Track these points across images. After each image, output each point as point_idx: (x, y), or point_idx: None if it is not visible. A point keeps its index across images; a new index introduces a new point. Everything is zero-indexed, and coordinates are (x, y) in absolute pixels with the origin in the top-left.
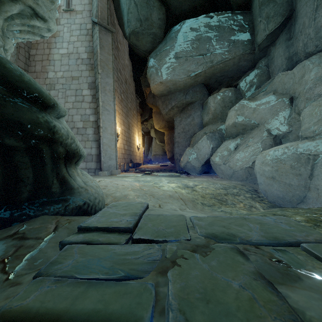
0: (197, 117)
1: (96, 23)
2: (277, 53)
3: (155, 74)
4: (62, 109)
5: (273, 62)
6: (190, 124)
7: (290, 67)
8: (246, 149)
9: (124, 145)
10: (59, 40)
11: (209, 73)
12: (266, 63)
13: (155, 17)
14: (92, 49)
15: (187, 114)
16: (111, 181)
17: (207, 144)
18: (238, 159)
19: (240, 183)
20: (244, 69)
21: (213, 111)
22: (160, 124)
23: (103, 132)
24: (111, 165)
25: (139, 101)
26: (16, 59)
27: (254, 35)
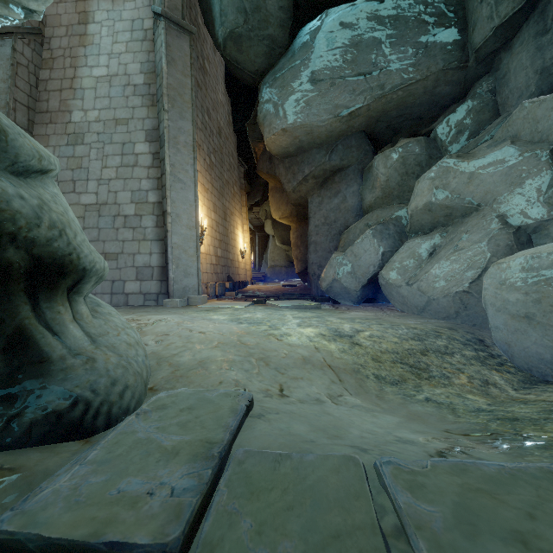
0: (353, 196)
1: (160, 15)
2: (516, 63)
3: (272, 115)
4: (24, 150)
5: (508, 83)
6: (339, 209)
7: (545, 88)
8: (455, 256)
9: (216, 248)
10: (92, 51)
11: (375, 109)
12: (491, 85)
13: (273, 4)
14: (154, 66)
15: (333, 191)
16: (179, 322)
17: (373, 245)
18: (438, 275)
19: (445, 324)
20: (445, 102)
21: (384, 184)
22: (282, 209)
23: (174, 223)
24: (189, 287)
25: (244, 170)
26: (11, 87)
27: (467, 32)
